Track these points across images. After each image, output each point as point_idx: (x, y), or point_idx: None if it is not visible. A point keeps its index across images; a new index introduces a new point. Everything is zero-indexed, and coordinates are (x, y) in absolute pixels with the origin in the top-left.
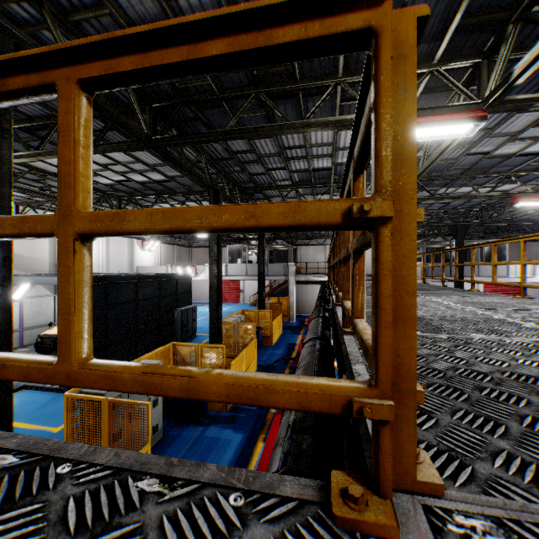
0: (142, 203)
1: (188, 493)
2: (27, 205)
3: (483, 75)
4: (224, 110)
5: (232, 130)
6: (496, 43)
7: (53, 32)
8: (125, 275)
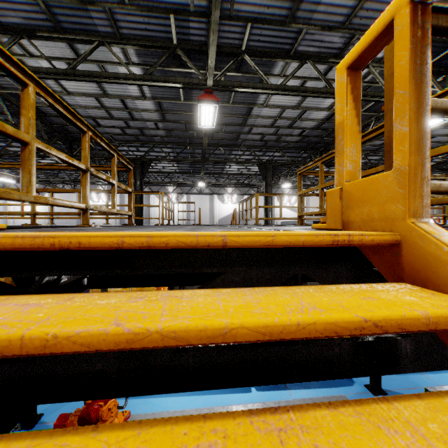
0: None
1: None
2: None
3: (445, 84)
4: None
5: None
6: (433, 74)
7: (282, 153)
8: None
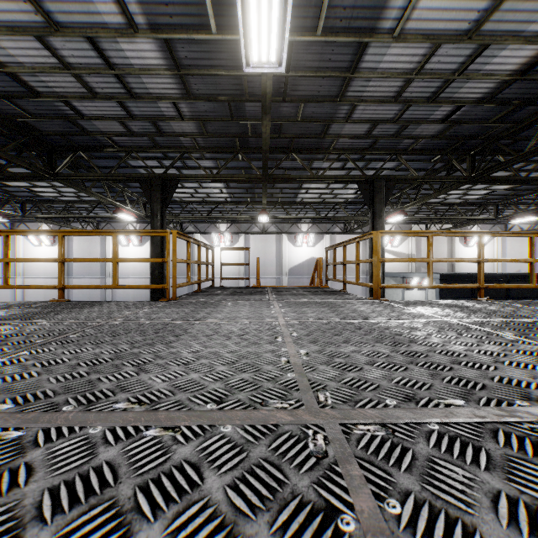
0: (526, 201)
1: (361, 297)
2: (431, 223)
3: None
4: (537, 126)
5: (528, 151)
6: None
7: (401, 161)
8: (493, 274)
